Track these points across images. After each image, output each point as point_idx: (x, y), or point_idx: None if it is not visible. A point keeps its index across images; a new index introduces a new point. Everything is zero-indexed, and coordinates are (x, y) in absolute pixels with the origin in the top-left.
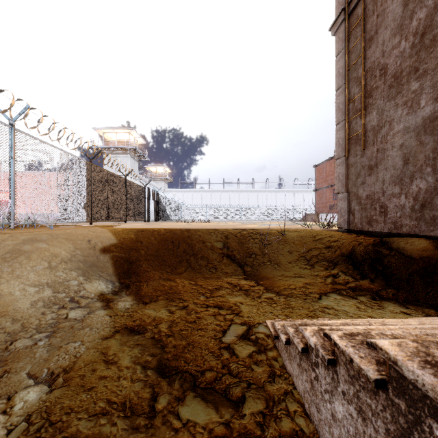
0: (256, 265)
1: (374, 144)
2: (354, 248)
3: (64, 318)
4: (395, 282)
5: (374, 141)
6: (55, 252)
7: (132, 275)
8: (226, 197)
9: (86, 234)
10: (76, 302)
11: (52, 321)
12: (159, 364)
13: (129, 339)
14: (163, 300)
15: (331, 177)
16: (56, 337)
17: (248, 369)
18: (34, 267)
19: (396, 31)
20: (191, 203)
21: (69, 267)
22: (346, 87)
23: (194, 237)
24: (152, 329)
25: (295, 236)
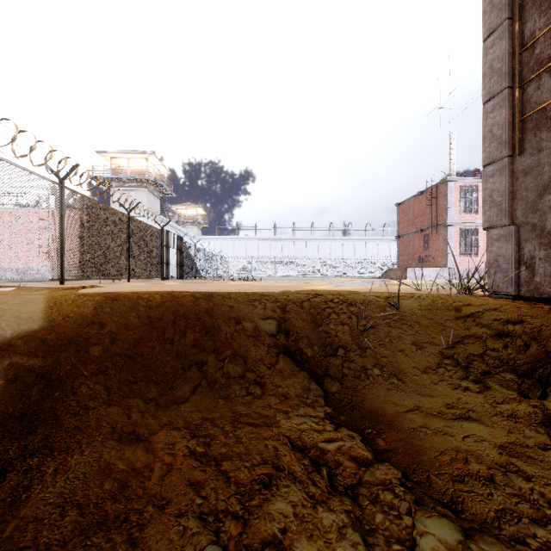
0: (350, 376)
1: None
2: None
3: None
4: None
5: None
6: None
7: (39, 425)
8: (277, 247)
9: None
10: None
11: None
12: None
13: None
14: None
15: (421, 219)
16: None
17: None
18: None
19: None
20: (232, 255)
21: None
22: (516, 20)
23: (219, 313)
24: None
25: (416, 309)
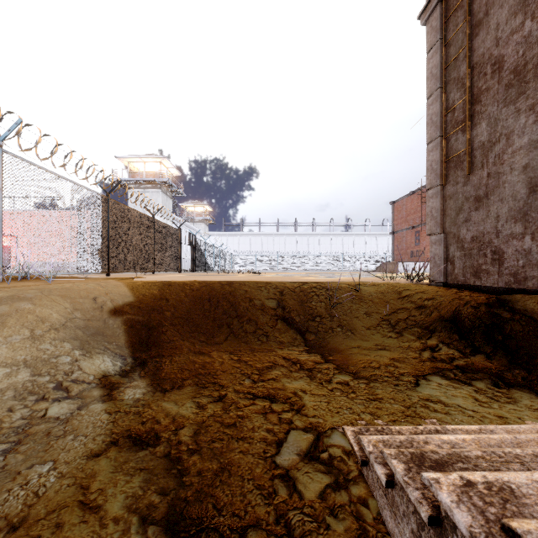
0: (322, 331)
1: (483, 166)
2: (458, 310)
3: (41, 417)
4: (523, 360)
5: (483, 162)
6: (42, 315)
7: (151, 346)
8: (280, 242)
9: (92, 289)
10: (64, 389)
11: (20, 422)
12: (171, 512)
13: (129, 459)
14: (190, 387)
15: (413, 216)
16: (18, 452)
17: (320, 525)
18: (9, 338)
19: (517, 8)
20: (237, 249)
21: (61, 336)
22: (443, 92)
23: (238, 294)
24: (169, 438)
25: (373, 292)
